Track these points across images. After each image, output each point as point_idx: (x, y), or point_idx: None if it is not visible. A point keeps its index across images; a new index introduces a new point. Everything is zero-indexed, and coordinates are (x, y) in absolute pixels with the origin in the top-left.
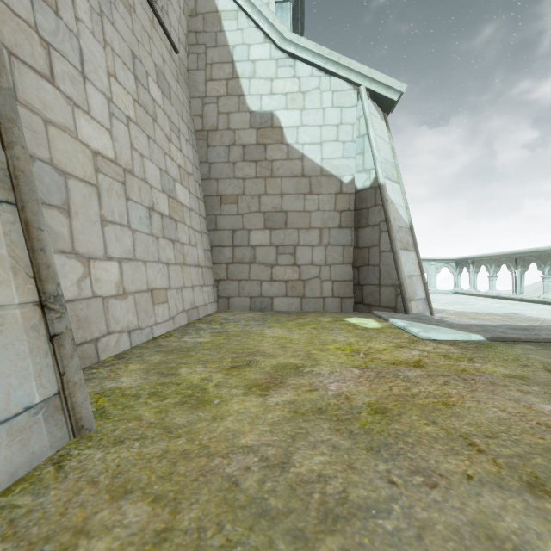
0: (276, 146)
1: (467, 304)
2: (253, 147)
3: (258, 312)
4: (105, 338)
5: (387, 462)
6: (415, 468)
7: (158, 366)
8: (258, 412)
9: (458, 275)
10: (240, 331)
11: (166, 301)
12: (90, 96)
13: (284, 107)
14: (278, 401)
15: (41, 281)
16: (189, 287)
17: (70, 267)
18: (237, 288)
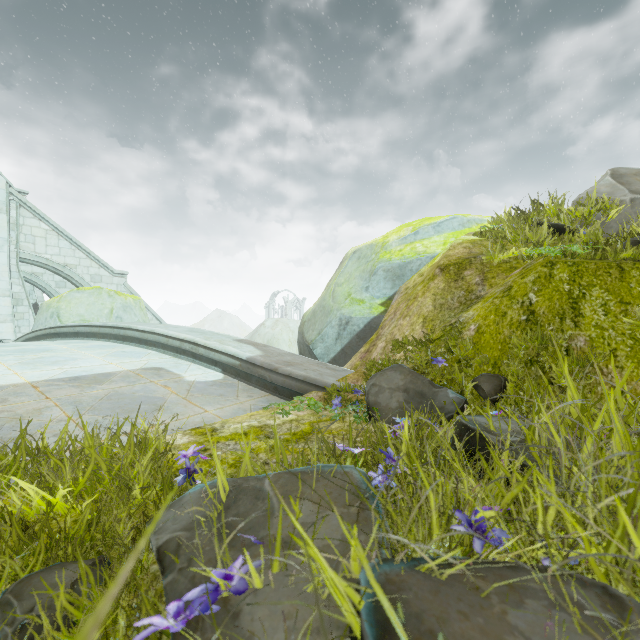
0: None
1: None
2: None
3: None
4: None
5: None
6: None
7: None
8: None
9: None
10: None
11: None
12: None
13: None
14: None
15: None
16: None
17: None
18: None
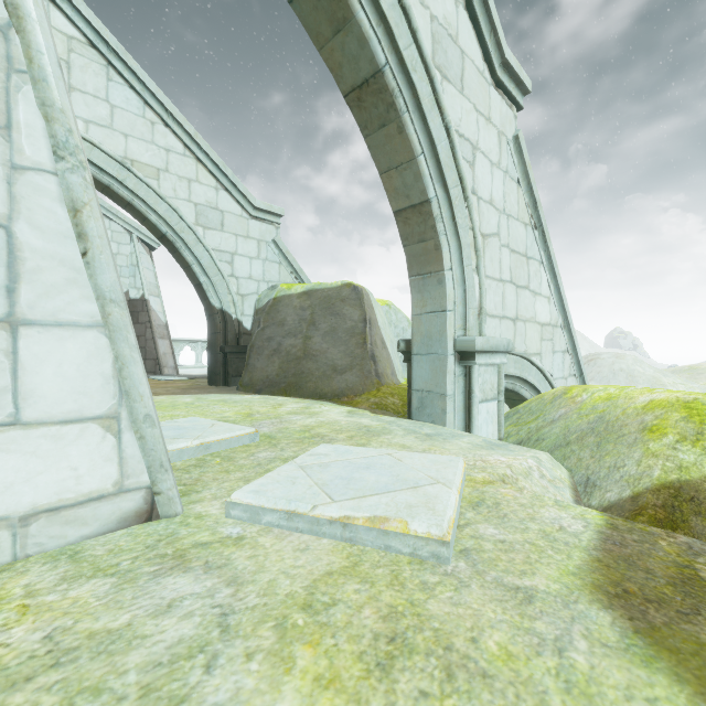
0: None
1: None
2: None
3: None
4: None
5: None
6: None
7: None
8: None
9: None
10: None
11: None
12: None
13: None
14: None
15: None
16: None
17: None
18: None
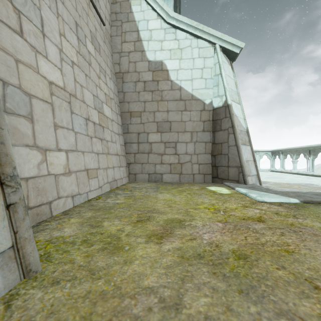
0: (164, 82)
1: (280, 178)
2: (150, 82)
3: (153, 183)
4: (56, 201)
5: (256, 305)
6: (279, 311)
7: (90, 220)
8: (156, 257)
9: (273, 160)
10: (143, 195)
11: (97, 177)
12: (48, 47)
13: (169, 58)
14: (169, 248)
15: (1, 165)
16: (111, 168)
17: (32, 155)
18: (140, 168)
